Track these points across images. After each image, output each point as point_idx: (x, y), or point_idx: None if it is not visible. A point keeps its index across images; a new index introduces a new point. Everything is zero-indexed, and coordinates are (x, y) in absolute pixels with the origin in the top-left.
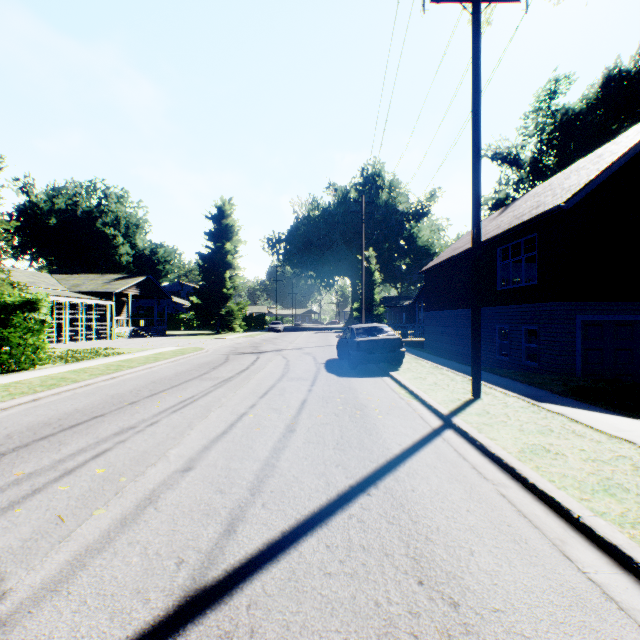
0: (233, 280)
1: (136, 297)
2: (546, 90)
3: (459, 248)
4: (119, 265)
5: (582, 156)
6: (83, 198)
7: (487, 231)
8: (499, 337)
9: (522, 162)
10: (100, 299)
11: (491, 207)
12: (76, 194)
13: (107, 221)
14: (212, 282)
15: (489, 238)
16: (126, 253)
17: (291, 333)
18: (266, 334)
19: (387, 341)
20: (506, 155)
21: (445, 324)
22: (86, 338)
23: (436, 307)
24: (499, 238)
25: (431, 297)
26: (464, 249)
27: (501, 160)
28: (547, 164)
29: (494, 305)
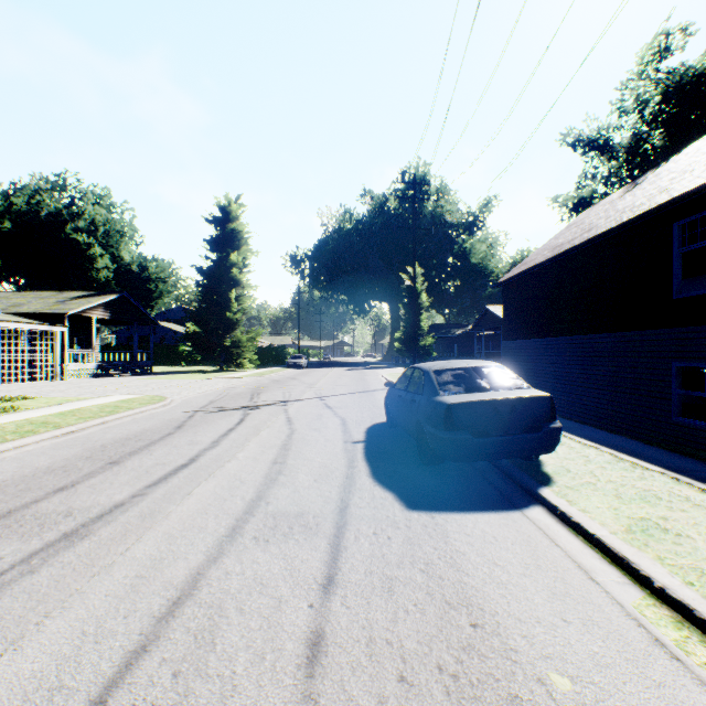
0: (242, 302)
1: (111, 323)
2: (653, 48)
3: (569, 241)
4: (97, 283)
5: (705, 132)
6: (50, 197)
7: (628, 206)
8: (677, 383)
9: (616, 148)
10: (41, 323)
11: (573, 208)
12: (39, 191)
13: (81, 226)
14: (213, 304)
15: (659, 205)
16: (106, 268)
17: (316, 370)
18: (283, 371)
19: (520, 404)
20: (594, 140)
21: (544, 359)
22: (33, 378)
23: (525, 334)
24: (682, 203)
25: (515, 319)
26: (589, 237)
27: (587, 146)
28: (655, 145)
29: (664, 326)
